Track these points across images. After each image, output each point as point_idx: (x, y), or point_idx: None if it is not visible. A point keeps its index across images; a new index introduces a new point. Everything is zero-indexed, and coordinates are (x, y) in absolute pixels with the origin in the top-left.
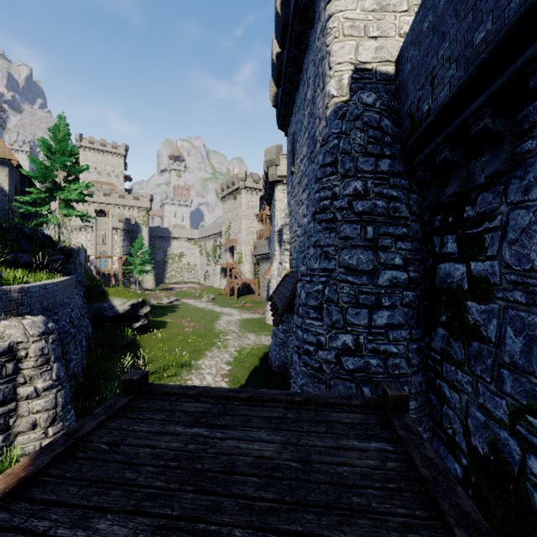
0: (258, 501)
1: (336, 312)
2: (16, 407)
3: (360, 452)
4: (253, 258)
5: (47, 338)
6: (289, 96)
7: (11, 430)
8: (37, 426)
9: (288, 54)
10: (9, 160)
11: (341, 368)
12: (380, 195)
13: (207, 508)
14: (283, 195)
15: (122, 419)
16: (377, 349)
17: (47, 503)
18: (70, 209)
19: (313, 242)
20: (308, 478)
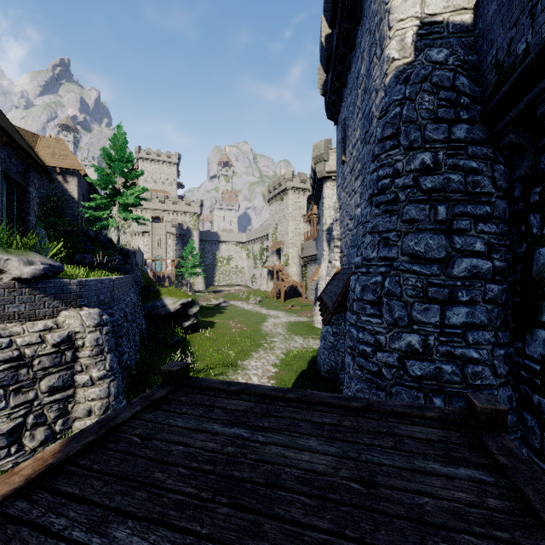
0: (308, 529)
1: (399, 307)
2: (74, 393)
3: (444, 480)
4: (300, 261)
5: (101, 329)
6: (339, 80)
7: (69, 415)
8: (92, 413)
9: (338, 31)
10: (78, 171)
11: (404, 374)
12: (455, 167)
13: (244, 529)
14: (332, 192)
15: (158, 411)
16: (452, 353)
17: (69, 496)
18: (127, 212)
19: (369, 228)
20: (375, 507)
